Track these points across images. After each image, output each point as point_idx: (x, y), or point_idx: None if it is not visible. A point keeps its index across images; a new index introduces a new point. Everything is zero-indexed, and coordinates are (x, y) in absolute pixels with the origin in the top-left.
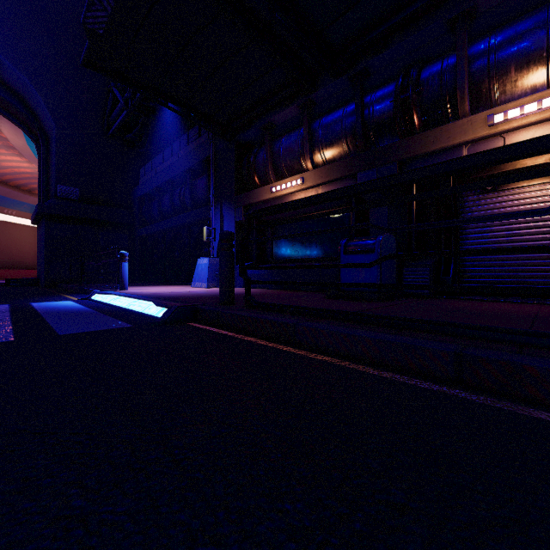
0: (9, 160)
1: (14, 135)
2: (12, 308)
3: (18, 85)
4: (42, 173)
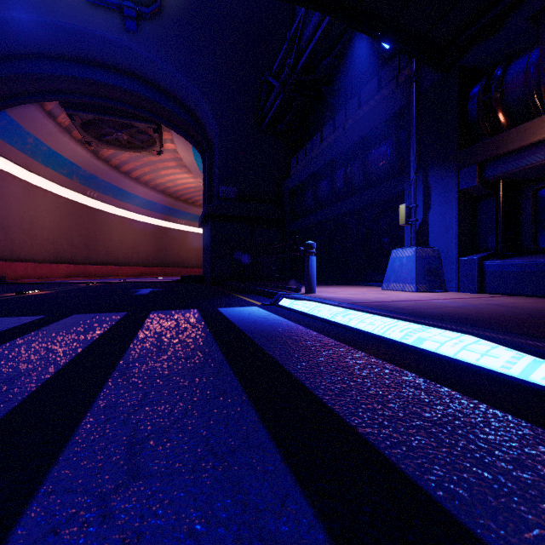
0: (181, 178)
1: (185, 152)
2: (205, 319)
3: (190, 100)
4: (207, 178)
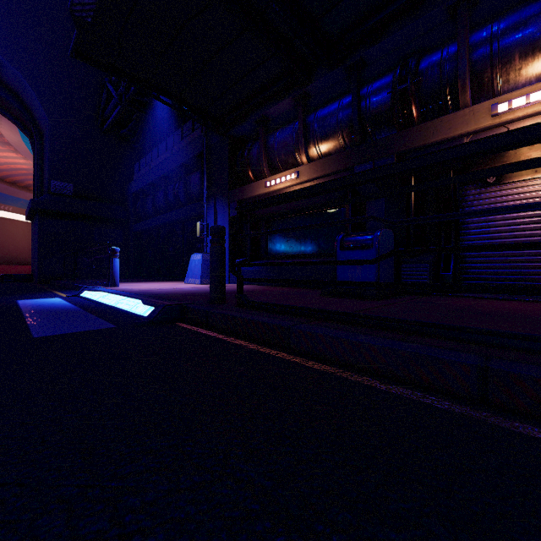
0: (5, 156)
1: (9, 131)
2: None
3: (11, 80)
4: (36, 168)
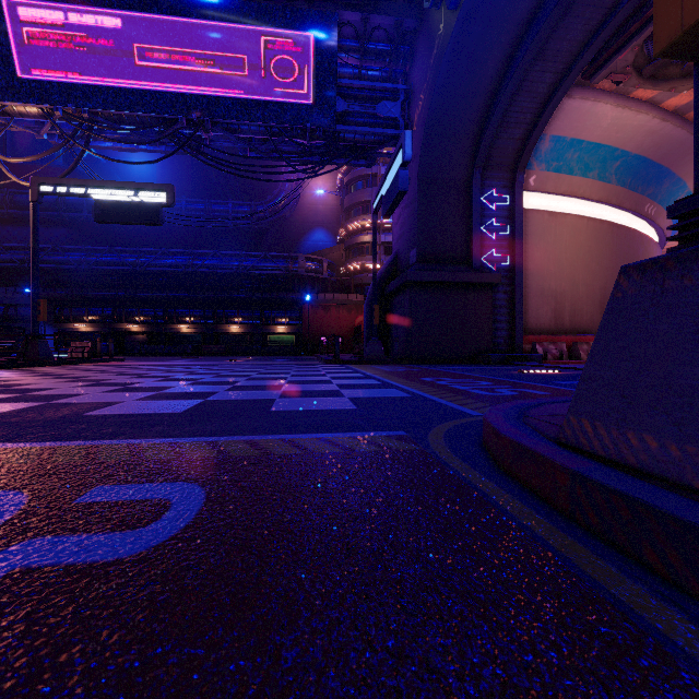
0: None
1: None
2: None
3: None
4: None
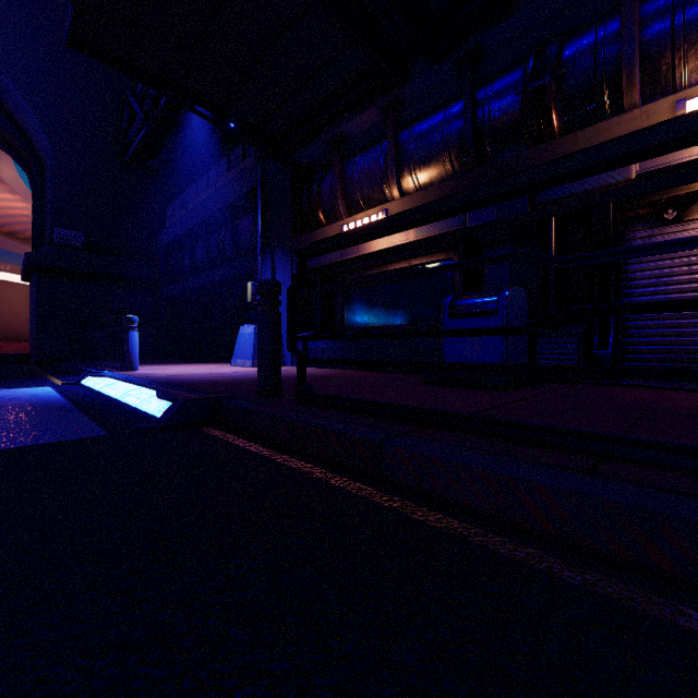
0: None
1: (1, 163)
2: None
3: (1, 93)
4: (35, 212)
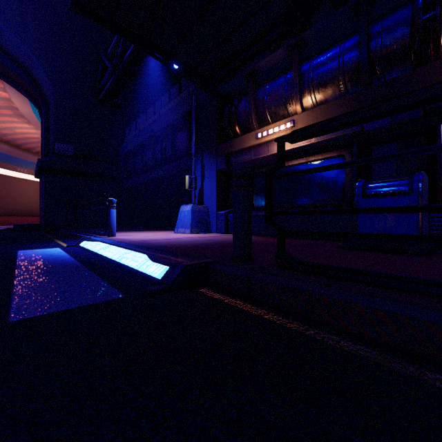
0: (20, 127)
1: (22, 104)
2: None
3: (22, 57)
4: (43, 133)
